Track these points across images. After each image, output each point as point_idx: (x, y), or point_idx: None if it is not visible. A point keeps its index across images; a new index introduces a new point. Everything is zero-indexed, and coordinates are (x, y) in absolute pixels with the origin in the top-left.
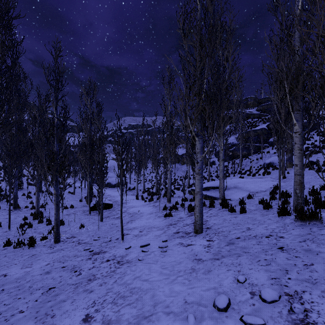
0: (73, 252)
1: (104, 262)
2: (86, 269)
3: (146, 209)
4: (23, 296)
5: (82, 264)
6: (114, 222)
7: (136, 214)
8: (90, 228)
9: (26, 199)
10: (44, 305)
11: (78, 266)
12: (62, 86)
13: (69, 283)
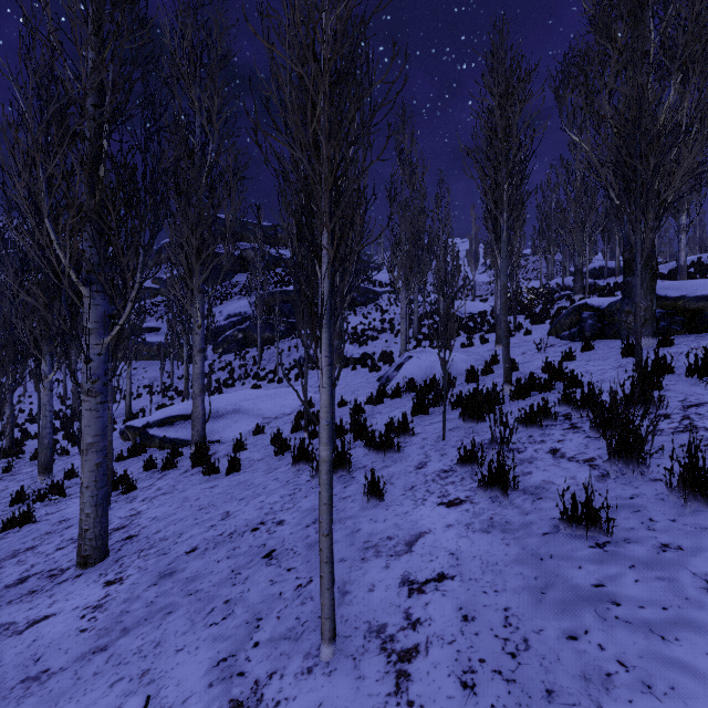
0: None
1: None
2: None
3: None
4: None
5: None
6: None
7: None
8: None
9: None
10: None
11: None
12: None
13: None
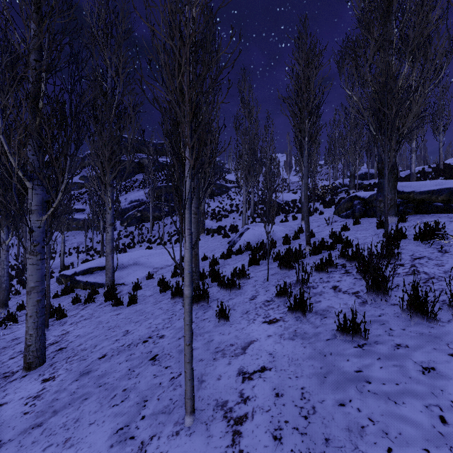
0: None
1: None
2: None
3: None
4: None
5: None
6: None
7: None
8: None
9: None
10: None
11: None
12: None
13: None
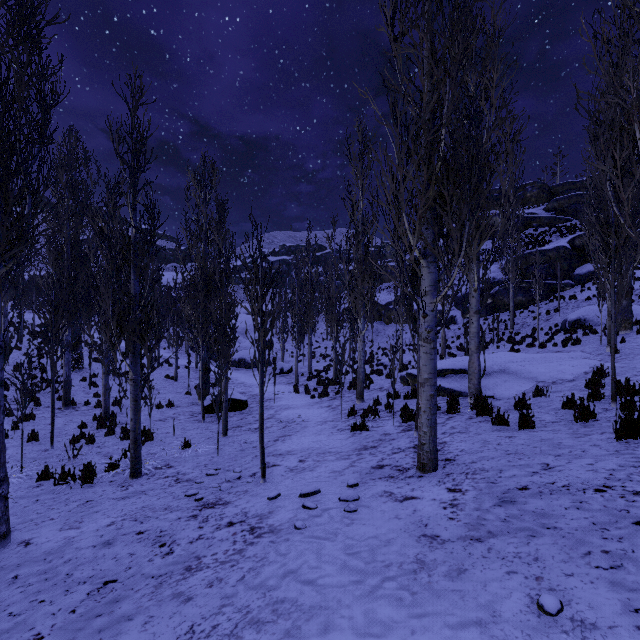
0: (163, 500)
1: (222, 528)
2: (184, 542)
3: (314, 414)
4: (50, 596)
5: (178, 528)
6: (248, 438)
7: (294, 422)
8: (201, 450)
9: (88, 388)
10: (86, 626)
11: (170, 533)
12: (145, 162)
13: (145, 573)
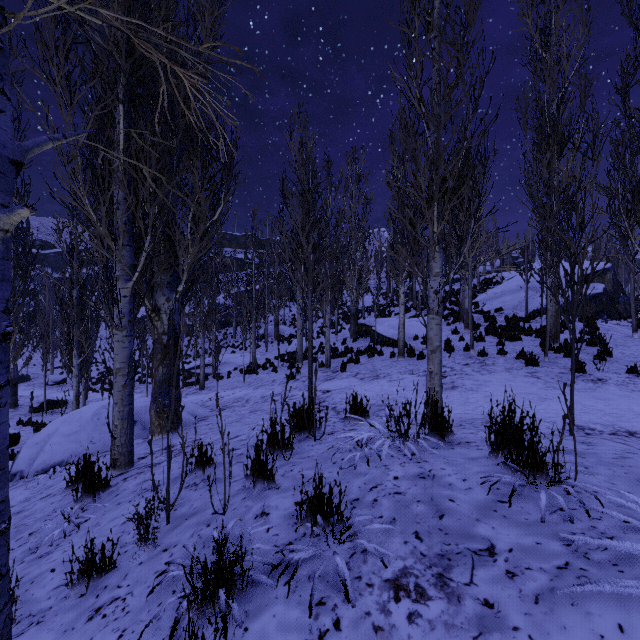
0: None
1: None
2: None
3: None
4: None
5: None
6: None
7: None
8: None
9: None
10: None
11: None
12: None
13: None
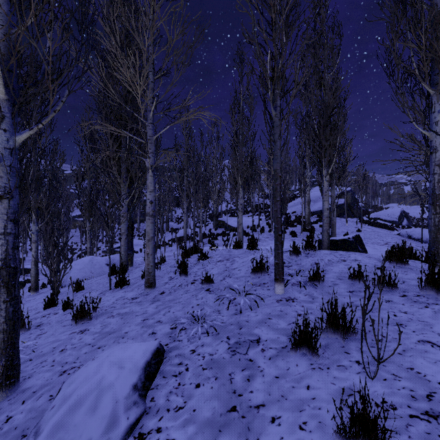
0: None
1: None
2: None
3: None
4: None
5: None
6: None
7: None
8: None
9: None
10: None
11: None
12: None
13: None
